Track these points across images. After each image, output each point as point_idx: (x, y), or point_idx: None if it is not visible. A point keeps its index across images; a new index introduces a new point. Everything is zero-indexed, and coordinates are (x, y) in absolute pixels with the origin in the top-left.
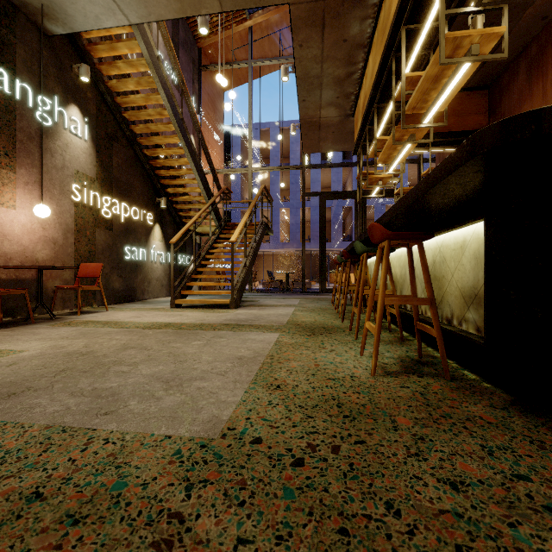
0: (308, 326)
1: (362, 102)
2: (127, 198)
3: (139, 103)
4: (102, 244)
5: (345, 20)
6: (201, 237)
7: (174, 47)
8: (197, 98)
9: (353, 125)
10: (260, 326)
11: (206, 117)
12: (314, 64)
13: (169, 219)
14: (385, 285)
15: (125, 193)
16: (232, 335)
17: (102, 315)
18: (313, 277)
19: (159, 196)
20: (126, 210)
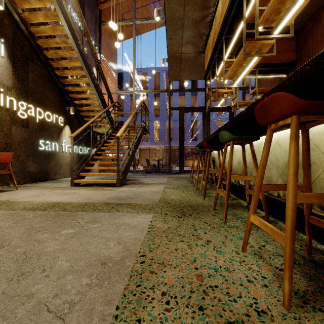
0: (177, 204)
1: (212, 38)
2: (41, 105)
3: (48, 33)
4: (18, 138)
5: None
6: (101, 136)
7: (81, 5)
8: (99, 43)
9: (203, 60)
10: (136, 205)
11: (105, 57)
12: (178, 6)
13: (77, 122)
14: (297, 175)
15: (40, 101)
16: (108, 217)
17: (7, 194)
18: (174, 162)
19: (69, 106)
20: (40, 113)
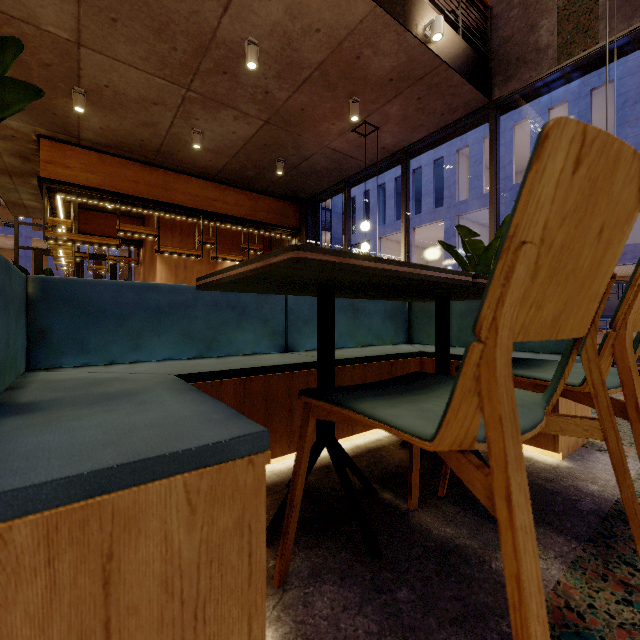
0: None
1: None
2: None
3: None
4: None
5: (27, 178)
6: None
7: None
8: None
9: None
10: None
11: None
12: (9, 184)
13: None
14: None
15: None
16: None
17: None
18: None
19: None
20: None
